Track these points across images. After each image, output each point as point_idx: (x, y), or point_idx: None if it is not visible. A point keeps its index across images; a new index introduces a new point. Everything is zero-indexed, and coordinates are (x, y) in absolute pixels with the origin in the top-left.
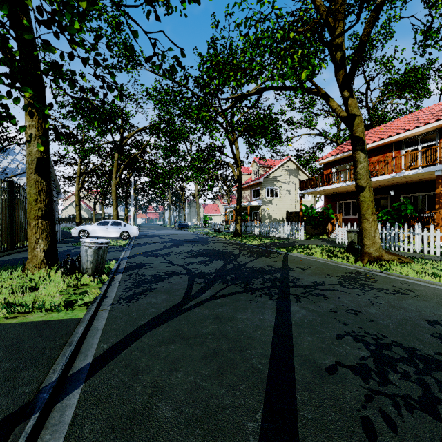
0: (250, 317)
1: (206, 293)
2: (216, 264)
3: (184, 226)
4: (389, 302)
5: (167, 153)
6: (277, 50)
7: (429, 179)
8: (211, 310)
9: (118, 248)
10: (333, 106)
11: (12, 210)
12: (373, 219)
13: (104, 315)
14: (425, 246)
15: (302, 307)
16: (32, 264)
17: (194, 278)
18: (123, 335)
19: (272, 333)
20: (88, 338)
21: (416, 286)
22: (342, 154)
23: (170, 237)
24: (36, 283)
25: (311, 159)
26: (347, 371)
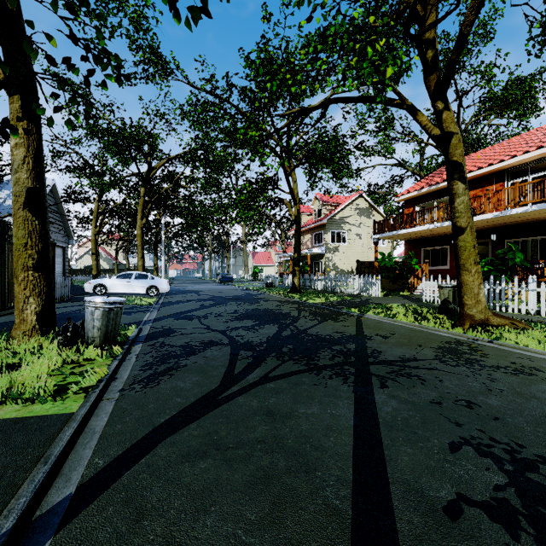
0: (317, 412)
1: (255, 372)
2: (268, 330)
3: (228, 279)
4: (513, 388)
5: (206, 187)
6: (350, 45)
7: (543, 219)
8: (261, 400)
9: (142, 308)
10: (423, 122)
11: (3, 258)
12: (476, 271)
13: (108, 407)
14: (543, 306)
15: (391, 396)
16: (19, 331)
17: (238, 350)
18: (131, 442)
19: (352, 441)
20: (77, 448)
21: (543, 363)
22: (428, 188)
23: (209, 294)
24: (21, 358)
25: (387, 195)
26: (479, 514)
